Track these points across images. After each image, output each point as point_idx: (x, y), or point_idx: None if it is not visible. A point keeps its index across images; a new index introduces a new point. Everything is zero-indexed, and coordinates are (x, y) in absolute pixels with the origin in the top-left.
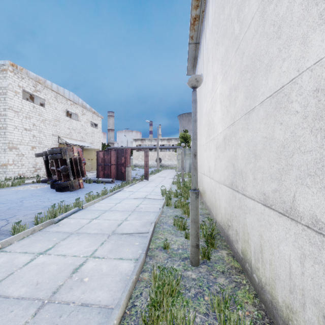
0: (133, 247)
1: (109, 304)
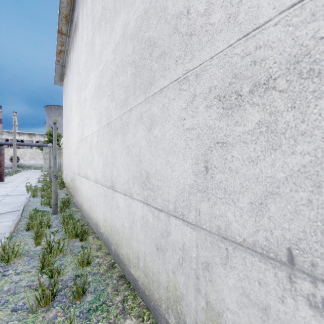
0: (8, 217)
1: (3, 232)
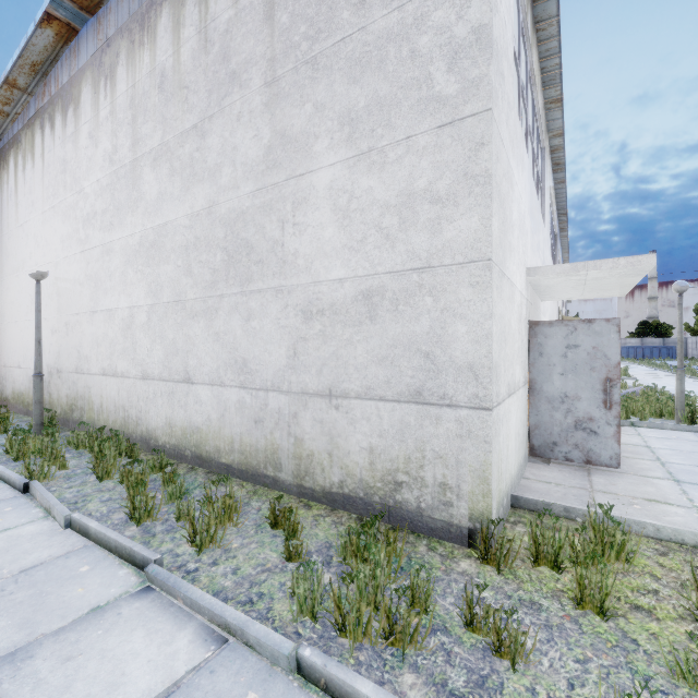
0: None
1: None
